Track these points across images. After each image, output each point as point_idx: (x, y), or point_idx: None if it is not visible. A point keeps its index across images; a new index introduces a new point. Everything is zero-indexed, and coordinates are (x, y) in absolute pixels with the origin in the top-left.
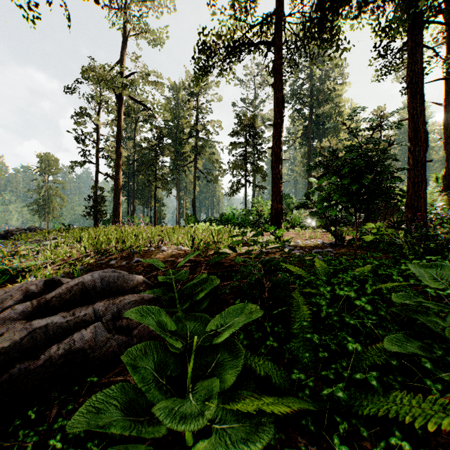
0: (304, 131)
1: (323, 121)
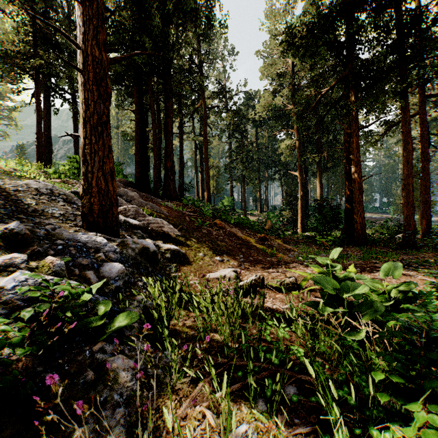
0: None
1: None
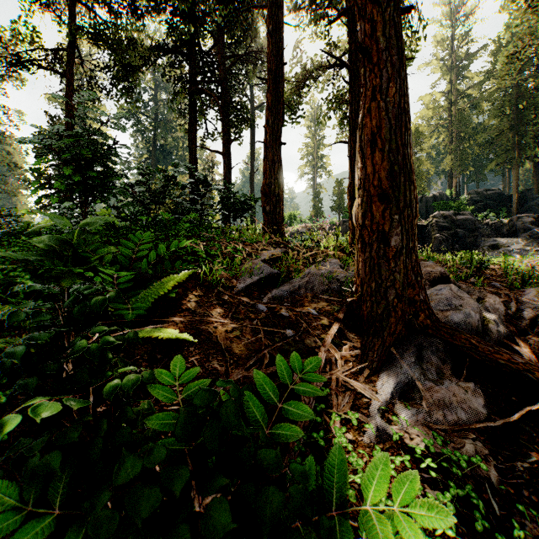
0: (149, 157)
1: (169, 151)
